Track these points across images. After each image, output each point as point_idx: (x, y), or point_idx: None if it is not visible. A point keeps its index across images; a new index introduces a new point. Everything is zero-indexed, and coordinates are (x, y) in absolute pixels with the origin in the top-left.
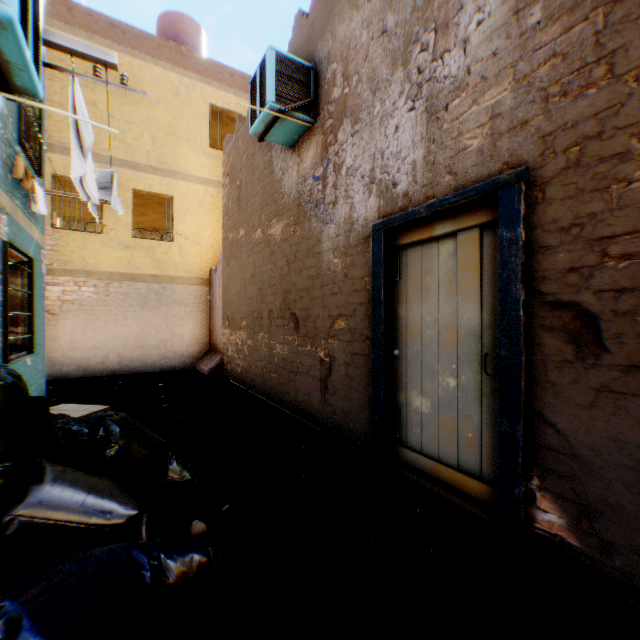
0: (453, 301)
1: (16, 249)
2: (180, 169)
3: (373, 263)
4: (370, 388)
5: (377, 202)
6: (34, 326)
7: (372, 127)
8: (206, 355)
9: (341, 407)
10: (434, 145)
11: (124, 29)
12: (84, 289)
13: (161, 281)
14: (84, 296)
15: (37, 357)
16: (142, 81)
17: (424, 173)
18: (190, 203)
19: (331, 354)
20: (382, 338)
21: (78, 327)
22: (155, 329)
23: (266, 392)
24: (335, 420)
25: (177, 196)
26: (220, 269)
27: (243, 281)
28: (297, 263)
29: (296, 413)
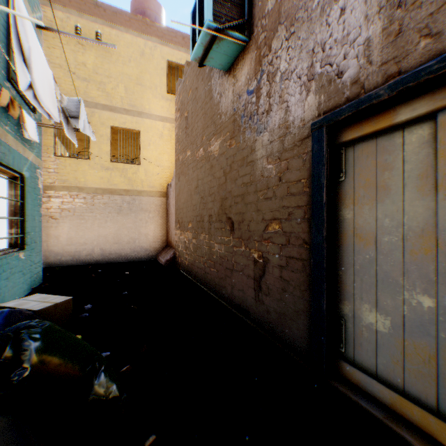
0: (428, 200)
1: (4, 165)
2: (145, 110)
3: (312, 163)
4: (308, 294)
5: (317, 99)
6: (25, 228)
7: (310, 22)
8: (164, 249)
9: (275, 308)
10: (399, 10)
11: (105, 8)
12: (76, 200)
13: (131, 194)
14: (76, 205)
15: (31, 252)
16: (118, 46)
17: (383, 49)
18: (152, 135)
19: (265, 256)
20: (324, 243)
21: (72, 228)
22: (127, 230)
23: (206, 283)
24: (269, 319)
25: (143, 130)
26: (173, 184)
27: (189, 192)
28: (232, 173)
29: (231, 306)
